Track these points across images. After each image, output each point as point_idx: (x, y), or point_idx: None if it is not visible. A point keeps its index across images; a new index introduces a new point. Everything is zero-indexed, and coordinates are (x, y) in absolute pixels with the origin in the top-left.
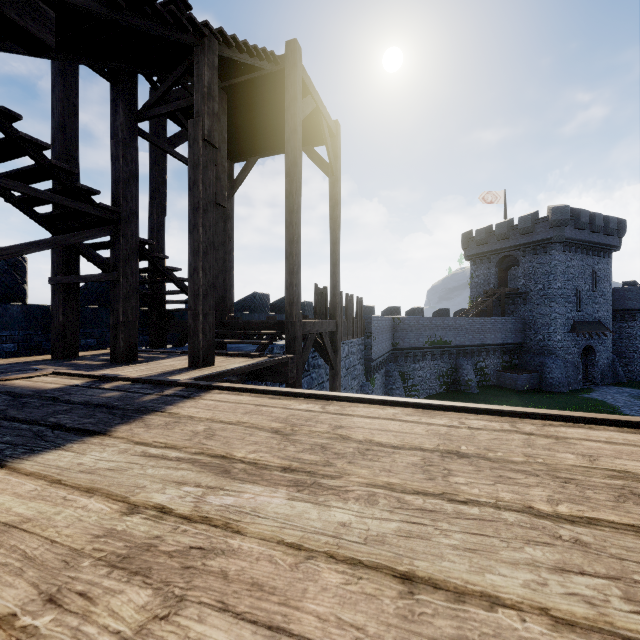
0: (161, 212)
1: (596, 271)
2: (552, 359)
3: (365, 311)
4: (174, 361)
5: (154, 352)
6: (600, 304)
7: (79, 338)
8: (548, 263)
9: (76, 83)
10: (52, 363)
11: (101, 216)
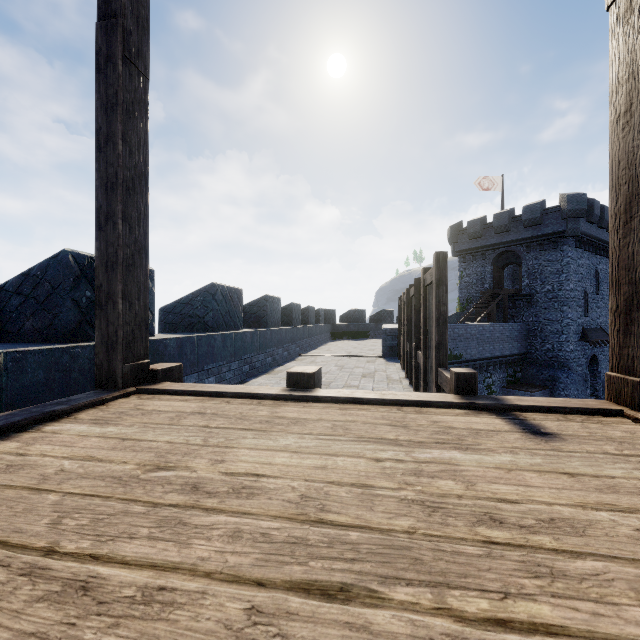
0: None
1: (599, 272)
2: (565, 373)
3: (354, 316)
4: None
5: None
6: (601, 308)
7: None
8: (559, 260)
9: None
10: None
11: None
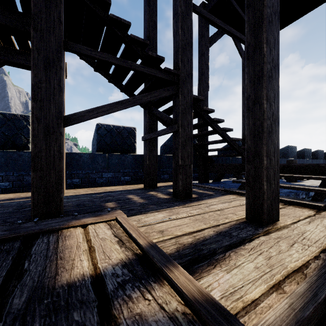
0: (205, 88)
1: None
2: None
3: None
4: (223, 203)
5: (202, 187)
6: None
7: (160, 174)
8: None
9: (155, 7)
10: (140, 193)
11: (165, 78)
